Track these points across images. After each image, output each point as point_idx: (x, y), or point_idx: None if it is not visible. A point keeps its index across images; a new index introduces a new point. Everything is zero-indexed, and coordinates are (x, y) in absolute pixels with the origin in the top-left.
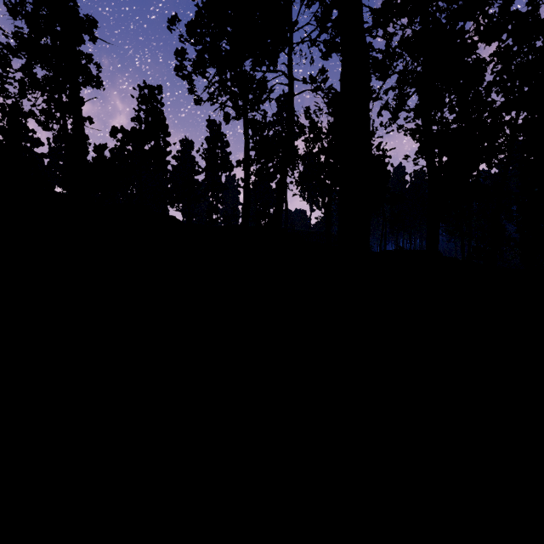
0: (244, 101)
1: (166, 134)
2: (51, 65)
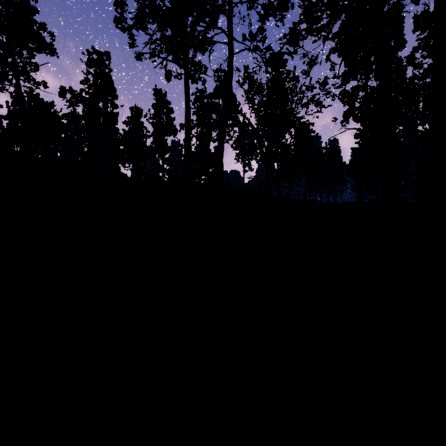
0: (184, 56)
1: (113, 97)
2: (3, 29)
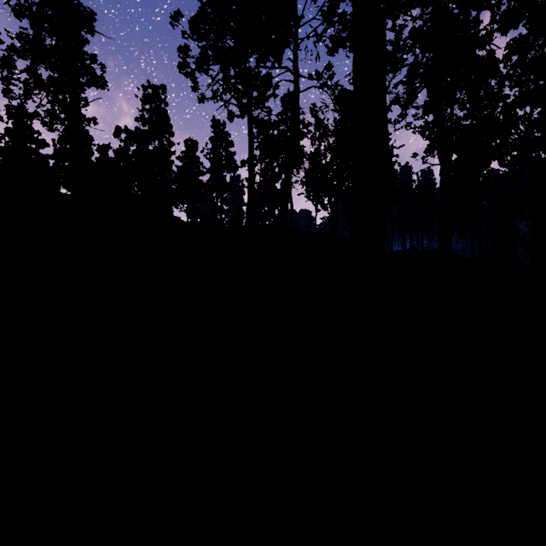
0: (248, 98)
1: (170, 134)
2: (55, 66)
